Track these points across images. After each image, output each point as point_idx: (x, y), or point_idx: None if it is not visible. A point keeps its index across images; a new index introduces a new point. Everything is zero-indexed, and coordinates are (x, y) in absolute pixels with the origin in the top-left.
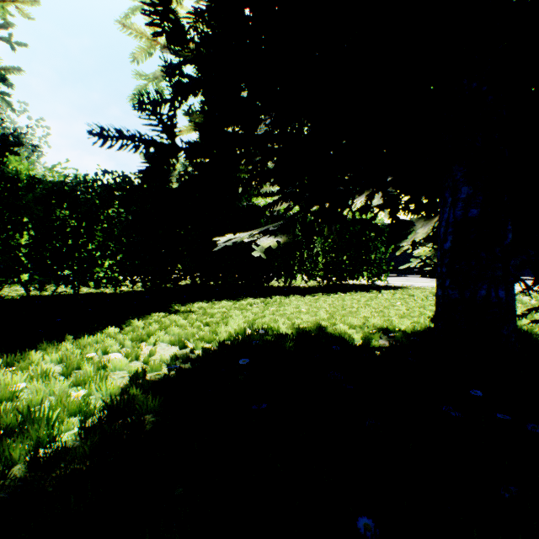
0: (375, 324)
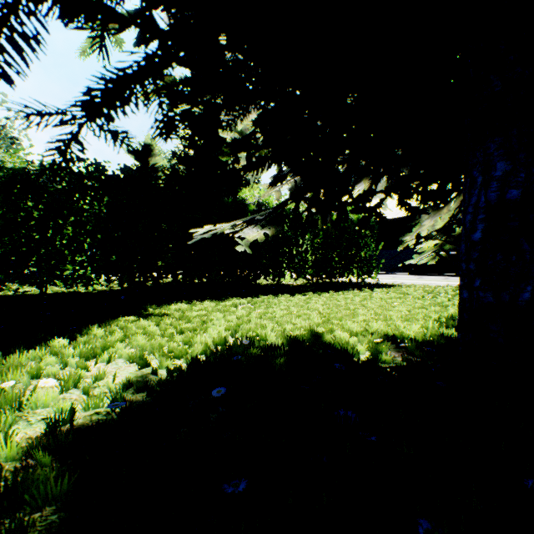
0: (378, 330)
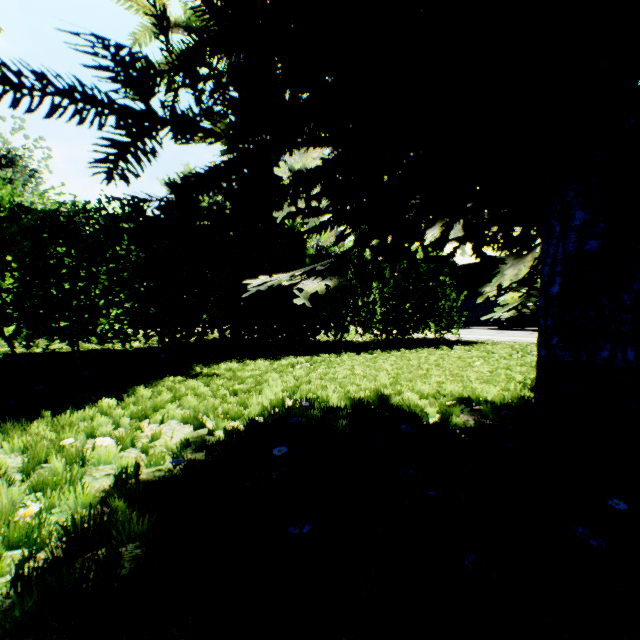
0: (452, 392)
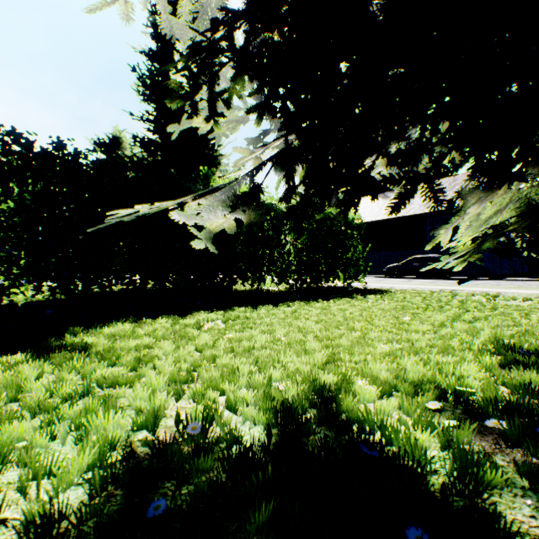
0: (419, 376)
